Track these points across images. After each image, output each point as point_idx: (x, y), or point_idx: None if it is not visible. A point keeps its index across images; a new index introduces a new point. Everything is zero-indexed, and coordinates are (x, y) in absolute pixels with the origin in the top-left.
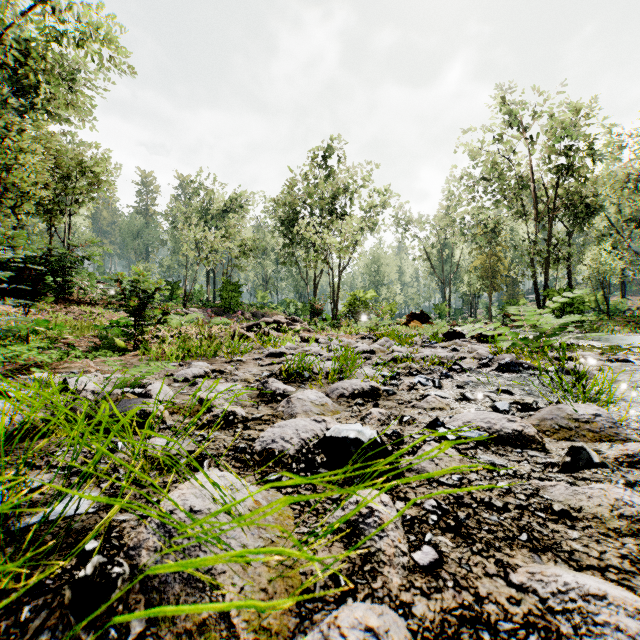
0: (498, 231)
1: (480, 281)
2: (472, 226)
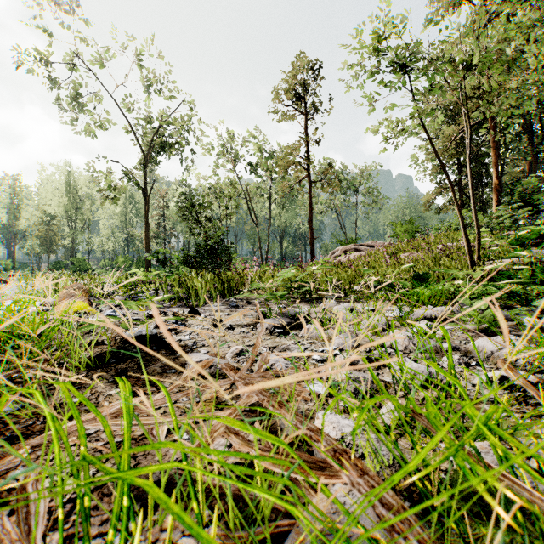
0: (54, 217)
1: (42, 246)
2: (35, 210)
